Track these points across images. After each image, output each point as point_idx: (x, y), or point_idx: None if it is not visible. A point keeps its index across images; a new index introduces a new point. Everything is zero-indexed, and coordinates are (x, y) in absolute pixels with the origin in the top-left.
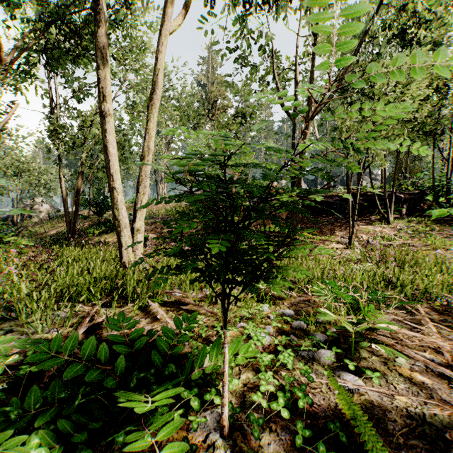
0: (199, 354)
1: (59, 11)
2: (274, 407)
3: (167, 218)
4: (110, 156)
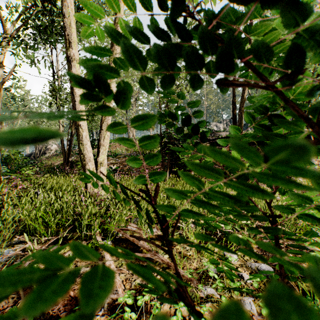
0: None
1: None
2: None
3: (134, 153)
4: (76, 96)
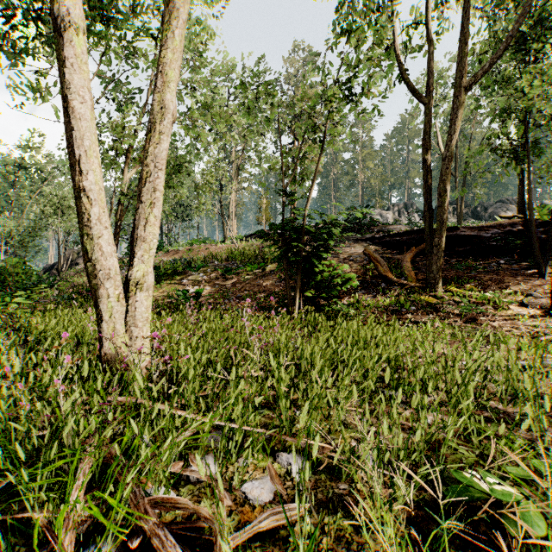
0: None
1: None
2: None
3: (232, 264)
4: (72, 118)
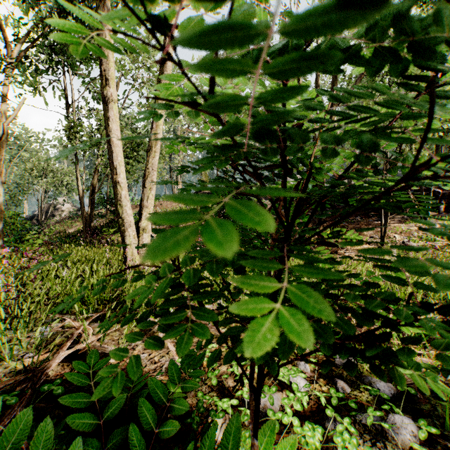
0: (204, 445)
1: (69, 2)
2: None
3: None
4: (112, 146)
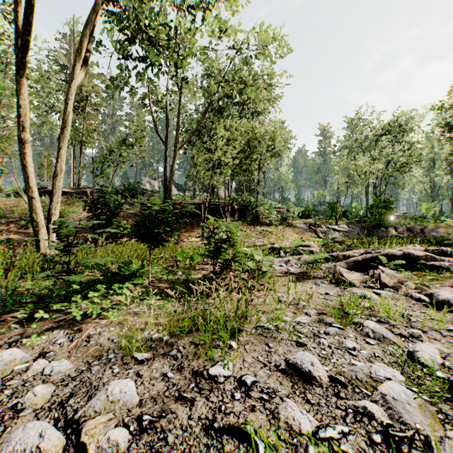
0: (137, 269)
1: None
2: (163, 276)
3: (29, 217)
4: (29, 173)
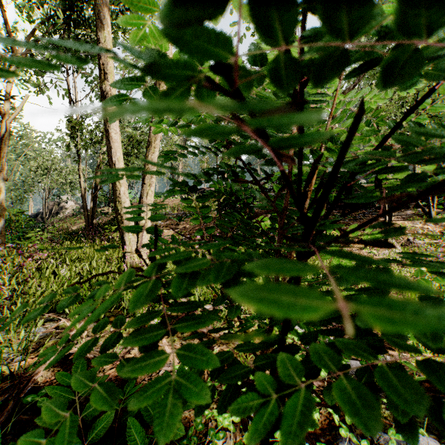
0: None
1: None
2: None
3: (182, 214)
4: (111, 142)
